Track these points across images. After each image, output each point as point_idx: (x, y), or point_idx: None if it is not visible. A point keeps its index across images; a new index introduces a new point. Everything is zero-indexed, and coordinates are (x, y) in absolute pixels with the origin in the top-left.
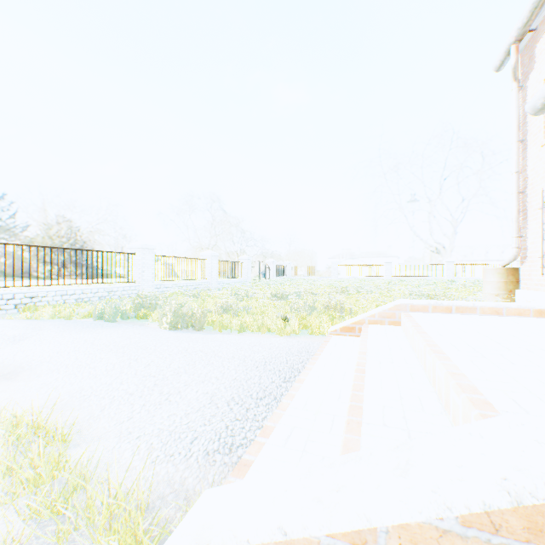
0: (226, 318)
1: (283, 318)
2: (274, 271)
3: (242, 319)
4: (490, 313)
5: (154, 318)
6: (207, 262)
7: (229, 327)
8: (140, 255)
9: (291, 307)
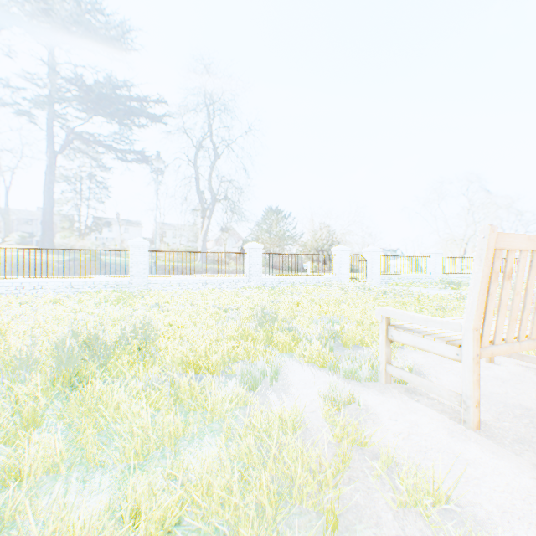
0: None
1: None
2: None
3: None
4: None
5: (461, 289)
6: None
7: None
8: (433, 258)
9: None
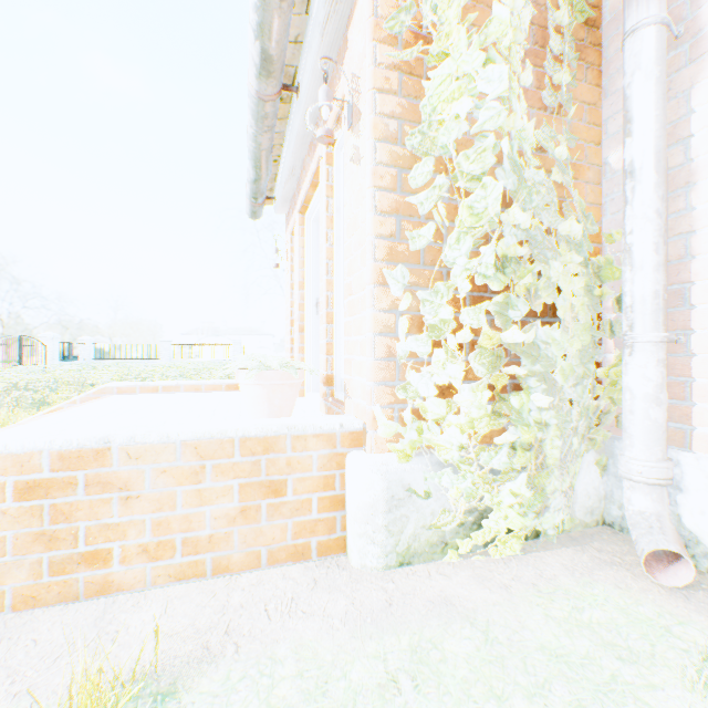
0: None
1: None
2: (57, 351)
3: None
4: (192, 390)
5: None
6: None
7: None
8: None
9: (5, 403)
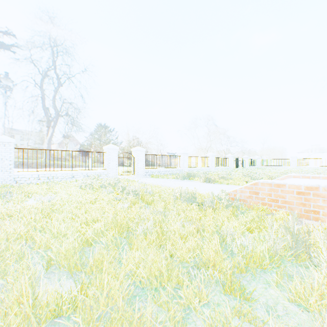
0: (222, 181)
1: (245, 181)
2: (247, 162)
3: (228, 181)
4: (325, 179)
5: (195, 179)
6: (209, 158)
7: (223, 183)
8: (182, 156)
9: (250, 178)
